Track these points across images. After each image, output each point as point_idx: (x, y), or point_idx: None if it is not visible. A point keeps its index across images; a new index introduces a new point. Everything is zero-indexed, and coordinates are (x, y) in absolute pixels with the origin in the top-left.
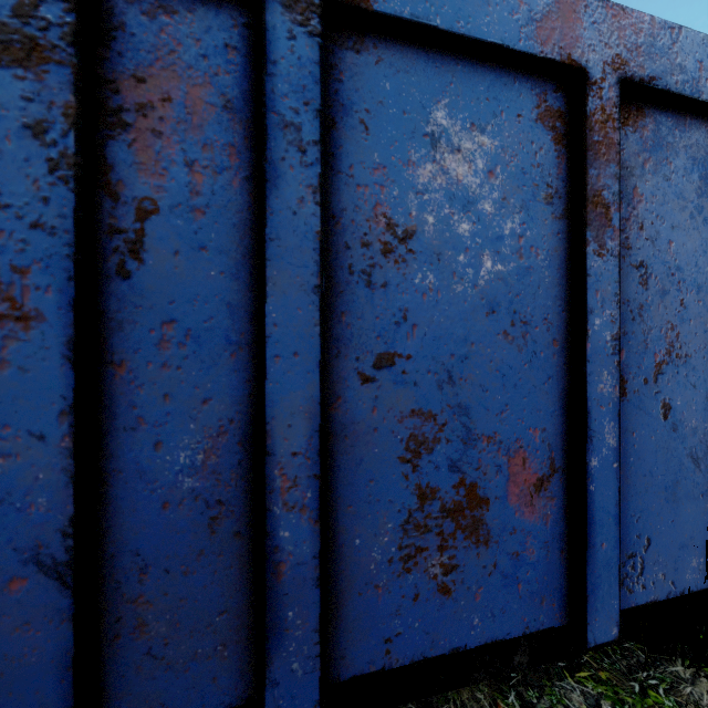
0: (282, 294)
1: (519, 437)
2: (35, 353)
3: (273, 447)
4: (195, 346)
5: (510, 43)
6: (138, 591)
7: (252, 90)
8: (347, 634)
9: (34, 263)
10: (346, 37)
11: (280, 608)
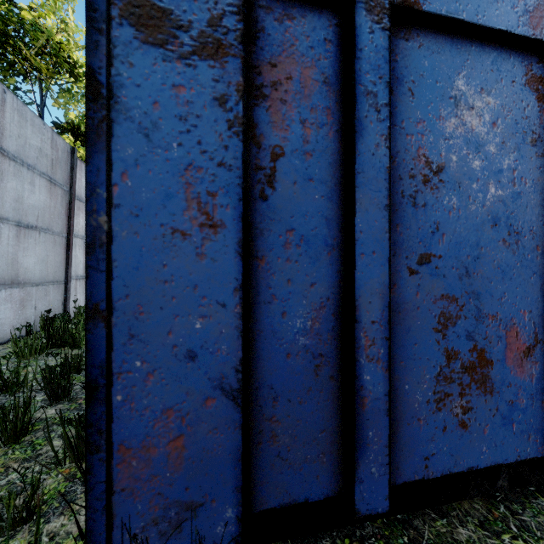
0: (365, 211)
1: (513, 316)
2: (220, 249)
3: (360, 317)
4: (306, 247)
5: (512, 29)
6: (272, 413)
7: (341, 69)
8: (400, 452)
9: (219, 190)
10: (399, 29)
11: (364, 429)
